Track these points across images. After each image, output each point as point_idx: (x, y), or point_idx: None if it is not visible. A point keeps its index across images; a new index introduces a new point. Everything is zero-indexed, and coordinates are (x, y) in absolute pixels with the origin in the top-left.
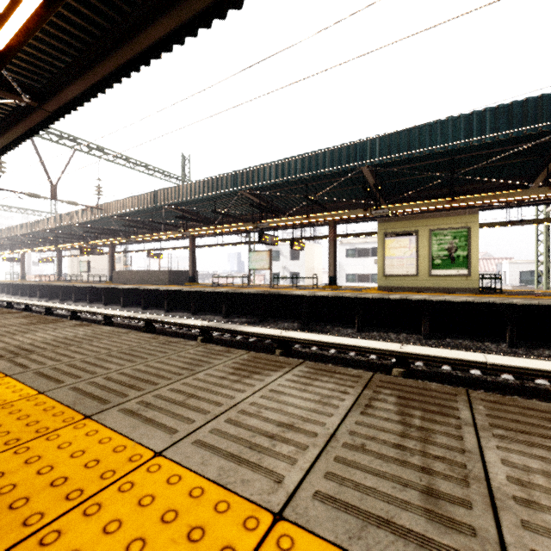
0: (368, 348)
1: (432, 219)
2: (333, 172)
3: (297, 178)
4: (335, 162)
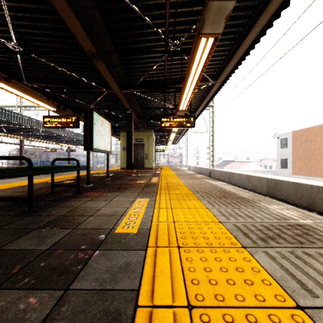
0: None
1: None
2: None
3: None
4: None
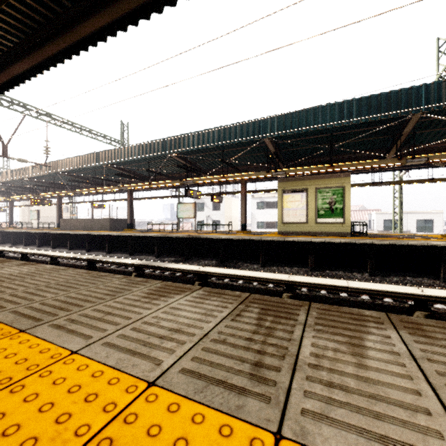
0: (265, 278)
1: (318, 180)
2: (243, 142)
3: (214, 146)
4: (244, 134)
